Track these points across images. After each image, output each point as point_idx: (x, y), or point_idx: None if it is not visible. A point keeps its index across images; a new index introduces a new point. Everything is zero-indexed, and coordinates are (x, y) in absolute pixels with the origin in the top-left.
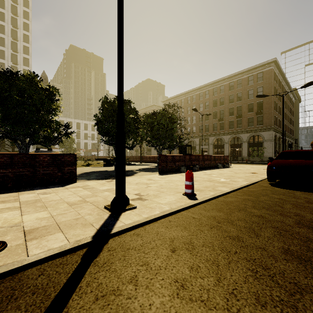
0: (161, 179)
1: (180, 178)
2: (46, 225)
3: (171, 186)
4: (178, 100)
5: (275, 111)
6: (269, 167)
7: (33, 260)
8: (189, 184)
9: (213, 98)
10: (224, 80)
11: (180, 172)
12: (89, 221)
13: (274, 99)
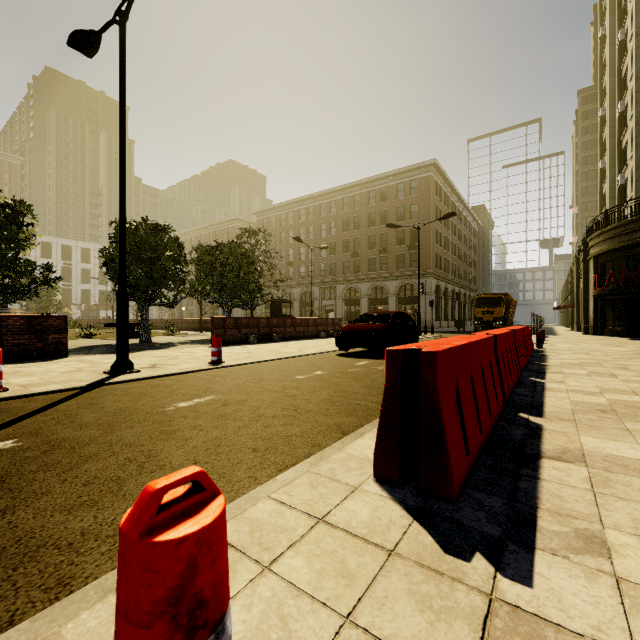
0: (205, 351)
1: (234, 350)
2: (39, 382)
3: (207, 357)
4: (283, 212)
5: (436, 245)
6: (339, 332)
7: (38, 392)
8: (215, 350)
9: (344, 215)
10: (360, 186)
11: (249, 344)
12: (85, 379)
13: (435, 225)
